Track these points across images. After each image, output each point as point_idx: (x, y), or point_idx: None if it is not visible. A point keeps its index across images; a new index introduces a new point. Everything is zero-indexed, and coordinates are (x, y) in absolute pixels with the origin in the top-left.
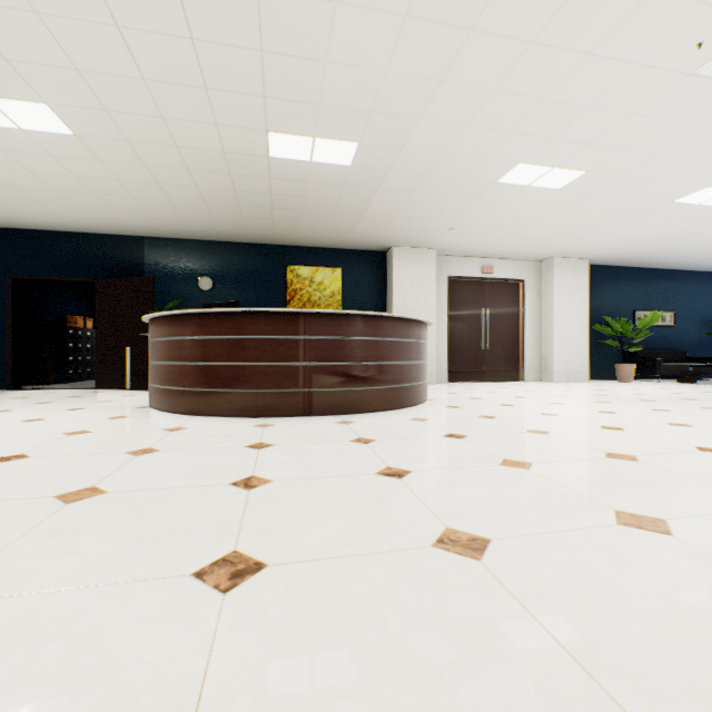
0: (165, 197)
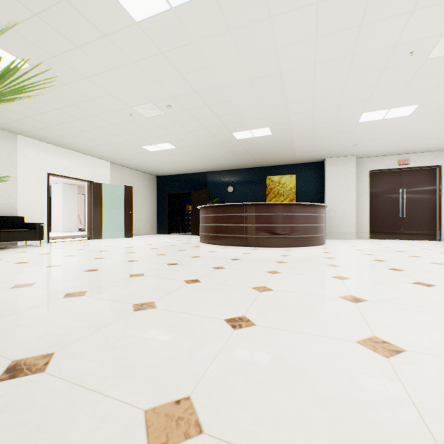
0: (208, 158)
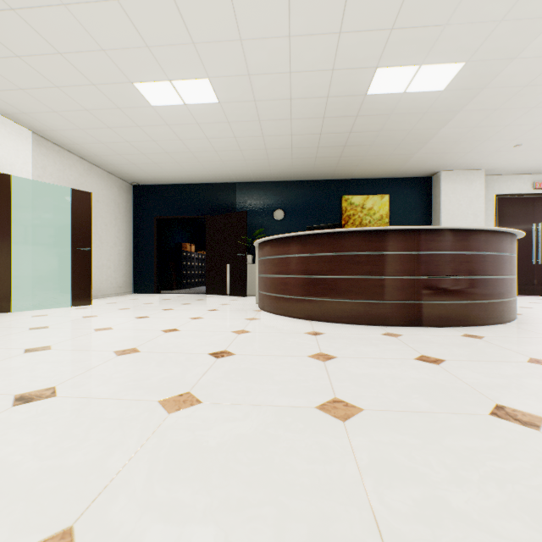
0: (263, 147)
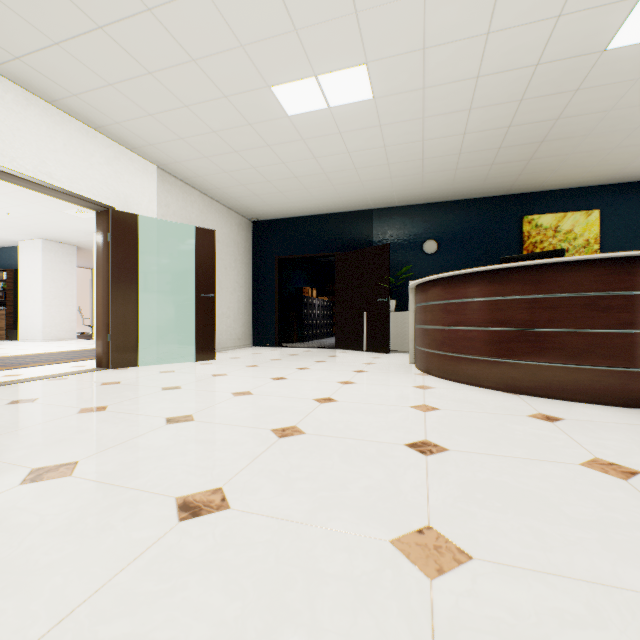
0: (419, 157)
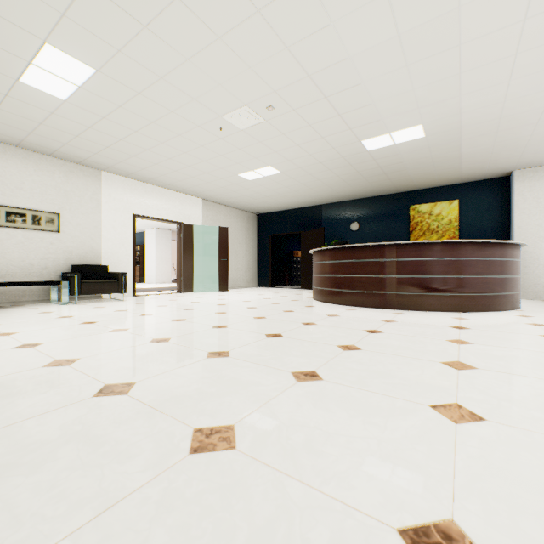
0: (324, 184)
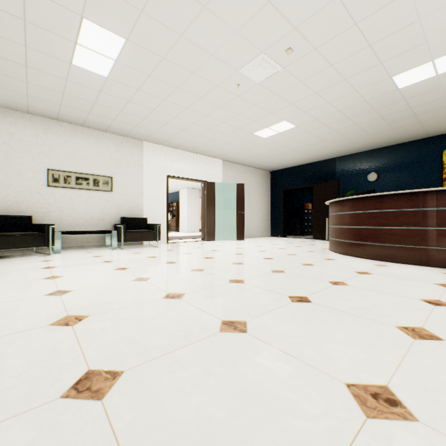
0: (340, 135)
